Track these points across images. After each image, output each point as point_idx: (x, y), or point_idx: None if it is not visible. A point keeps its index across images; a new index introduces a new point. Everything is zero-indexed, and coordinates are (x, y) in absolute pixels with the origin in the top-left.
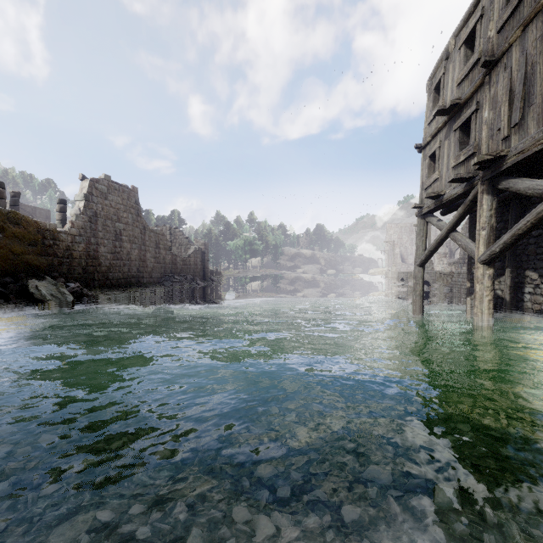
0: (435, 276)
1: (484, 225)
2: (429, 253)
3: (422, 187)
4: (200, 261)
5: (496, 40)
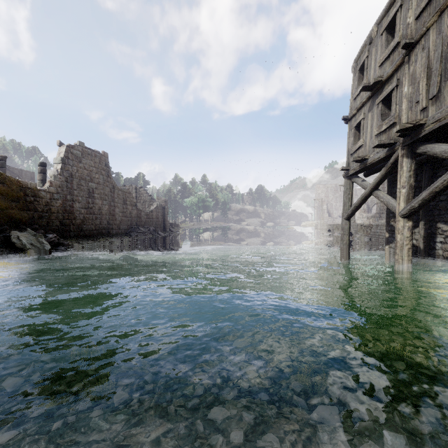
0: (357, 227)
1: (404, 184)
2: (355, 208)
3: (348, 153)
4: (161, 215)
5: (415, 25)
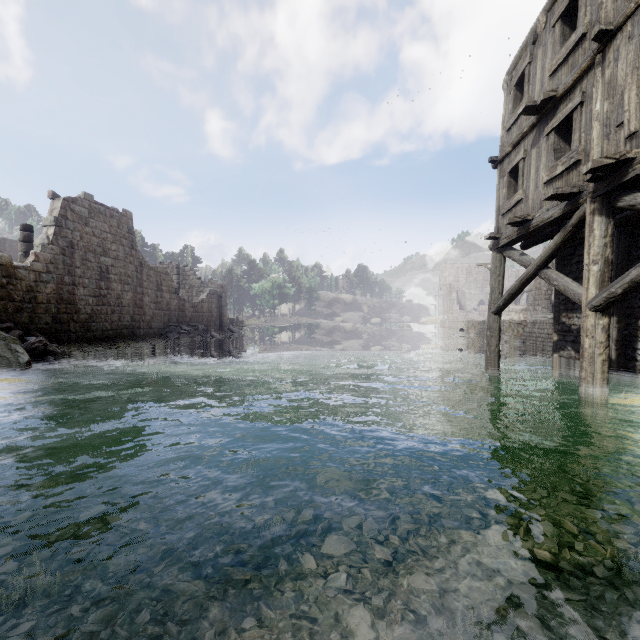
0: (504, 325)
1: (596, 257)
2: (510, 297)
3: (498, 213)
4: (216, 308)
5: (613, 4)
